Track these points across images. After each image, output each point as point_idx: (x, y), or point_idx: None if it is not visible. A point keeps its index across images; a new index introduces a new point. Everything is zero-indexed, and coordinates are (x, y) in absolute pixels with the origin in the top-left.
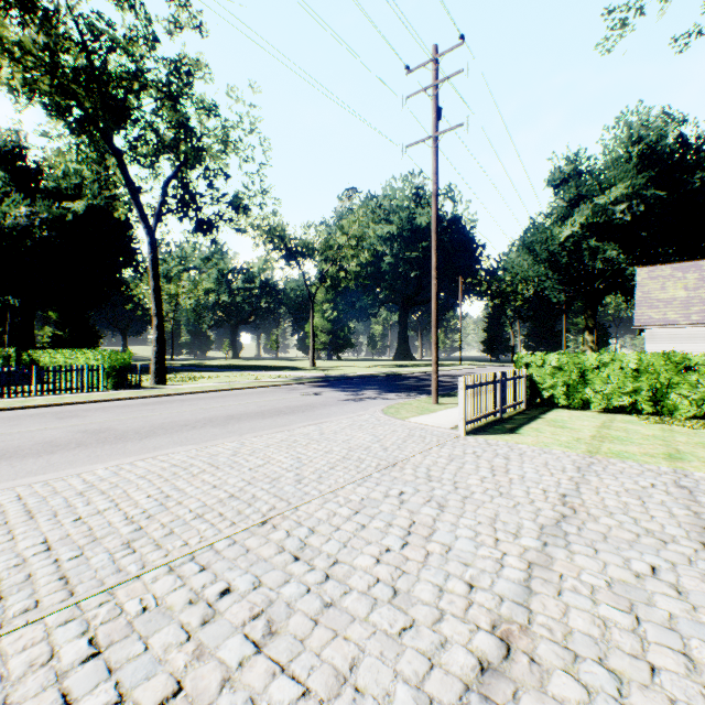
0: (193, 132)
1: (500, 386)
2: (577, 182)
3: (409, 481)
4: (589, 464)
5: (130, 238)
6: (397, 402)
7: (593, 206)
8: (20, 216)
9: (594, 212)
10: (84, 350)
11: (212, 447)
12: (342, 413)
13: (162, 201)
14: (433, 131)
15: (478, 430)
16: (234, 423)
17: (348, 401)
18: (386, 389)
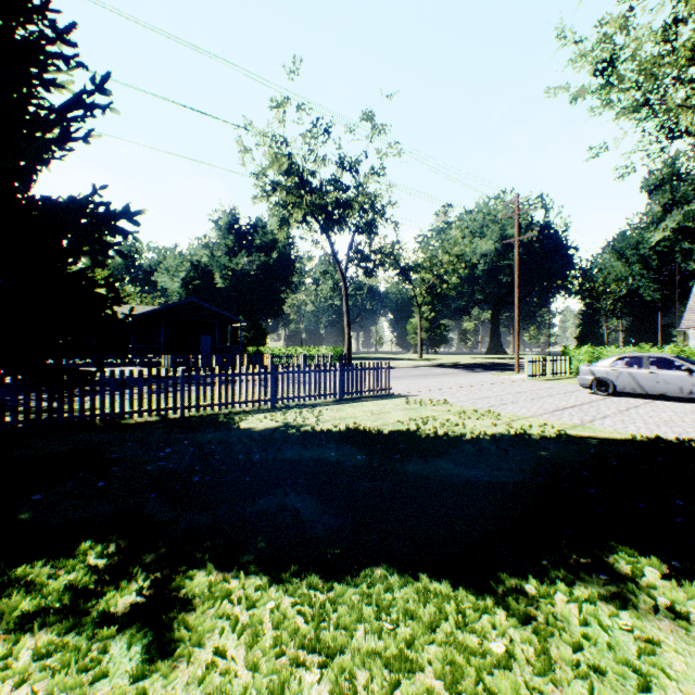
0: (375, 228)
1: (548, 363)
2: (672, 187)
3: (504, 385)
4: (569, 385)
5: (294, 269)
6: (496, 373)
7: (687, 210)
8: (245, 264)
9: (686, 217)
10: (312, 346)
11: (432, 379)
12: (469, 375)
13: (348, 260)
14: (516, 237)
15: (534, 379)
16: (426, 376)
17: (469, 373)
18: (487, 369)
